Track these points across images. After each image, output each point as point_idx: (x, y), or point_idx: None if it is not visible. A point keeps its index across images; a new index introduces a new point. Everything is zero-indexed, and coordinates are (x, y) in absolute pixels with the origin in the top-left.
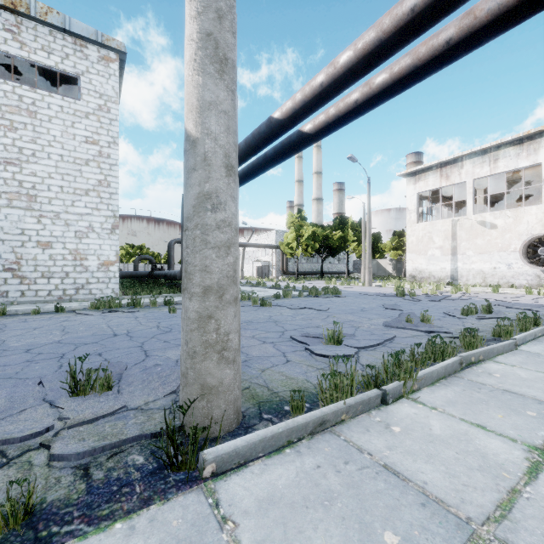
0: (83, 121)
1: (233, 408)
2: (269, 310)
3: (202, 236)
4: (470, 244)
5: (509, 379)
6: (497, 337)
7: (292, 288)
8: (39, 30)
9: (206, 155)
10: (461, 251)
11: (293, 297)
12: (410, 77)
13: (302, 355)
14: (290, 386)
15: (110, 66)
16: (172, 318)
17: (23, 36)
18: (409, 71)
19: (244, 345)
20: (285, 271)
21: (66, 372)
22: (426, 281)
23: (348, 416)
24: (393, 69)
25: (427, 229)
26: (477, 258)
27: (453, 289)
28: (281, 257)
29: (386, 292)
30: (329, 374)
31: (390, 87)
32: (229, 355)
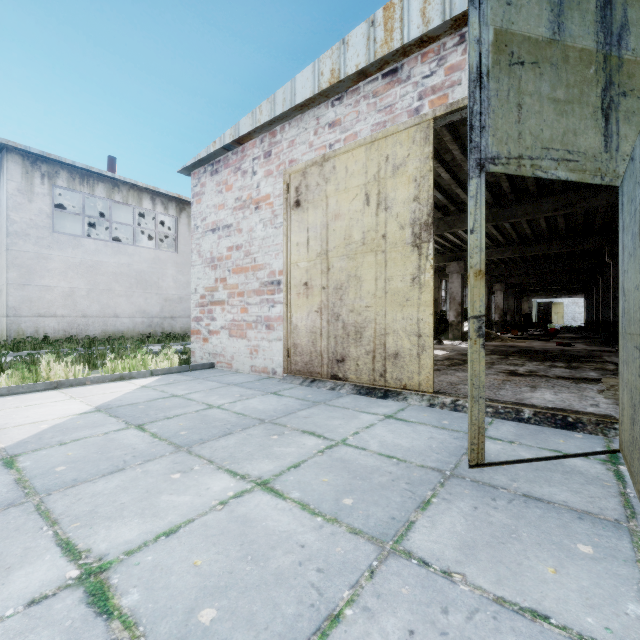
0: None
1: None
2: None
3: None
4: None
5: None
6: None
7: None
8: None
9: None
10: None
11: None
12: None
13: None
14: None
15: None
16: None
17: None
18: None
19: None
20: None
21: None
22: None
23: None
24: None
25: None
26: None
27: None
28: None
29: None
30: None
31: None
32: None
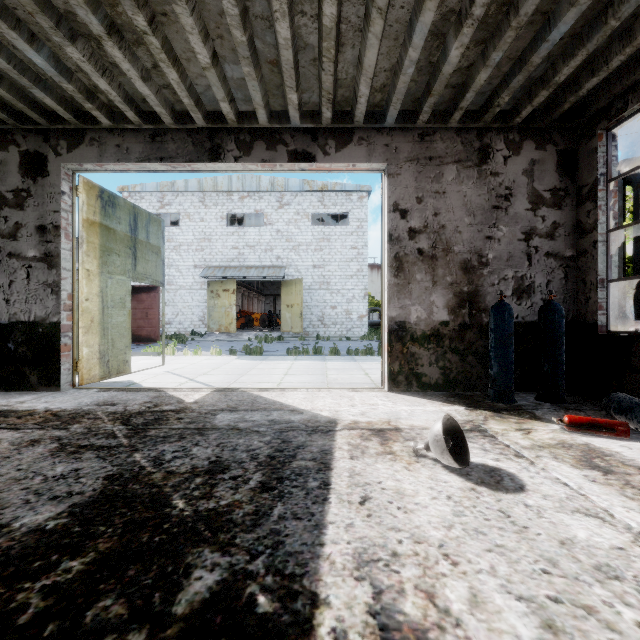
0: (350, 237)
1: None
2: None
3: None
4: None
5: None
6: None
7: None
8: (331, 195)
9: None
10: None
11: None
12: None
13: None
14: None
15: (363, 201)
16: None
17: (325, 201)
18: None
19: None
20: None
21: (374, 348)
22: None
23: None
24: None
25: None
26: None
27: None
28: None
29: None
30: None
31: None
32: None
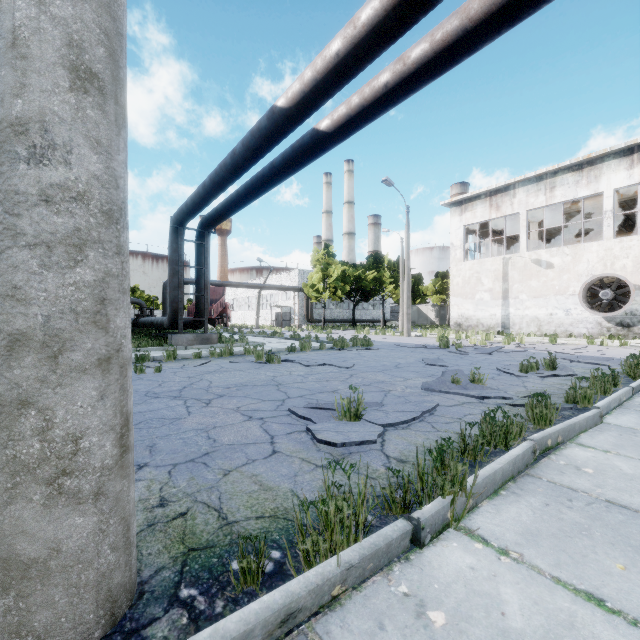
0: None
1: (94, 597)
2: (276, 368)
3: (6, 219)
4: (523, 286)
5: (609, 478)
6: (572, 403)
7: (315, 339)
8: None
9: (16, 35)
10: (514, 294)
11: (313, 349)
12: (458, 47)
13: (299, 441)
14: (260, 507)
15: None
16: (135, 381)
17: None
18: (456, 38)
19: (217, 424)
20: (309, 318)
21: None
22: (473, 330)
23: (347, 585)
24: (434, 35)
25: (474, 269)
26: (531, 303)
27: (506, 339)
28: (305, 301)
29: (427, 343)
30: (311, 503)
31: (431, 61)
32: (80, 485)
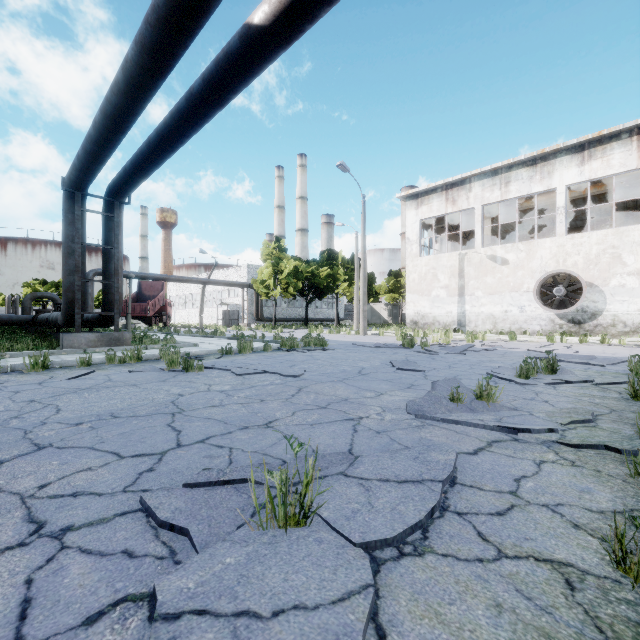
0: None
1: None
2: (192, 379)
3: None
4: (479, 283)
5: None
6: None
7: (261, 338)
8: None
9: None
10: (470, 291)
11: (256, 351)
12: None
13: None
14: None
15: None
16: None
17: None
18: None
19: None
20: (259, 317)
21: None
22: (430, 328)
23: None
24: None
25: (431, 265)
26: (487, 300)
27: (470, 336)
28: (255, 298)
29: (387, 342)
30: None
31: None
32: None
